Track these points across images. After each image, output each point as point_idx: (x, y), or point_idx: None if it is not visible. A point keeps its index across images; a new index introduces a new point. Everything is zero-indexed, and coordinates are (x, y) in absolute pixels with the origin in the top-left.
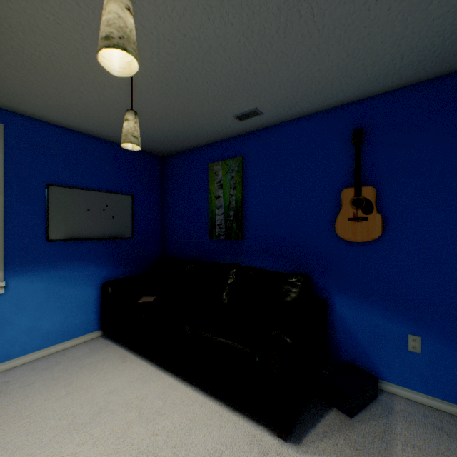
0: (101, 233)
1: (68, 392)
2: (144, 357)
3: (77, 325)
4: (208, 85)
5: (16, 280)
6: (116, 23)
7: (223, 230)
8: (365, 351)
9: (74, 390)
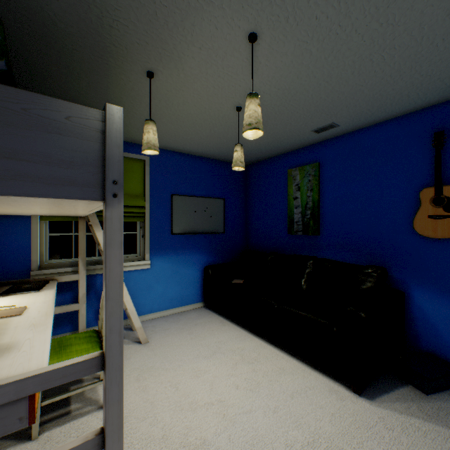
0: (203, 229)
1: (192, 337)
2: (237, 324)
3: (188, 296)
4: (291, 114)
5: (155, 260)
6: (253, 116)
7: (301, 227)
8: (447, 343)
9: (195, 337)
